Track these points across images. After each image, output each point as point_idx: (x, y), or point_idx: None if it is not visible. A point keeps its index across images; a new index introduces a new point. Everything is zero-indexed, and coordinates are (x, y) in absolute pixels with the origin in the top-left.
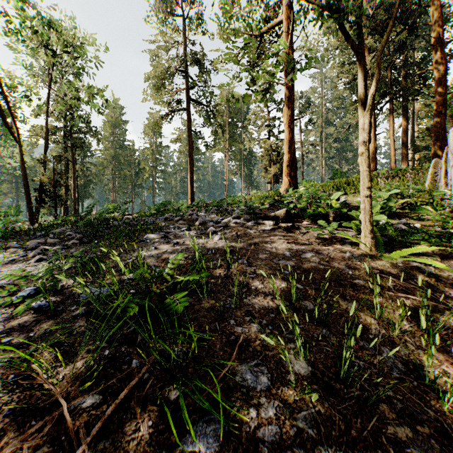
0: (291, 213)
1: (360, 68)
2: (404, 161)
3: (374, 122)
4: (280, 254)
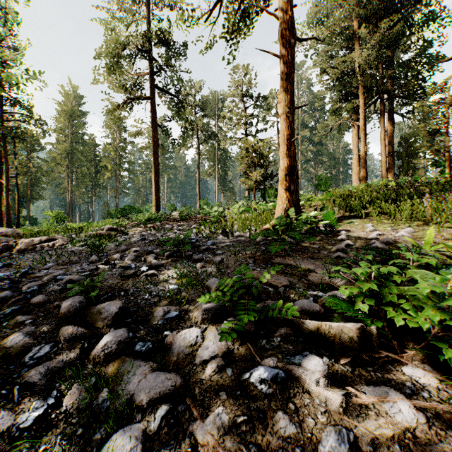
0: (366, 331)
1: None
2: (390, 168)
3: (364, 124)
4: None
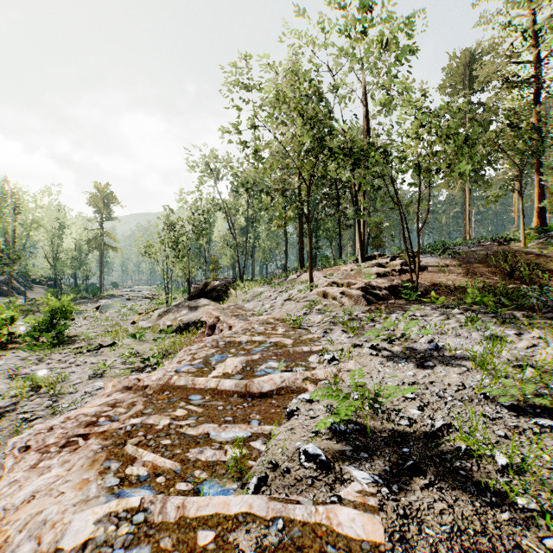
0: (507, 240)
1: (519, 197)
2: None
3: None
4: (490, 250)
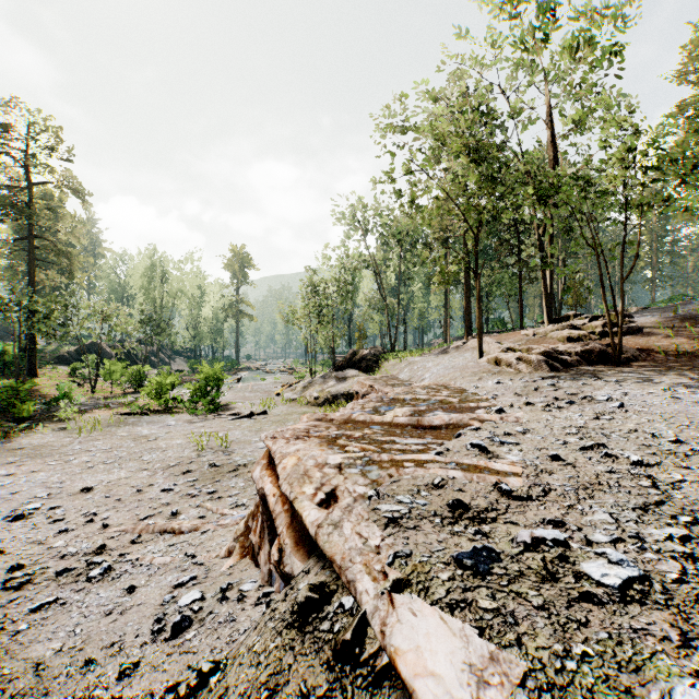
0: None
1: None
2: None
3: None
4: None
